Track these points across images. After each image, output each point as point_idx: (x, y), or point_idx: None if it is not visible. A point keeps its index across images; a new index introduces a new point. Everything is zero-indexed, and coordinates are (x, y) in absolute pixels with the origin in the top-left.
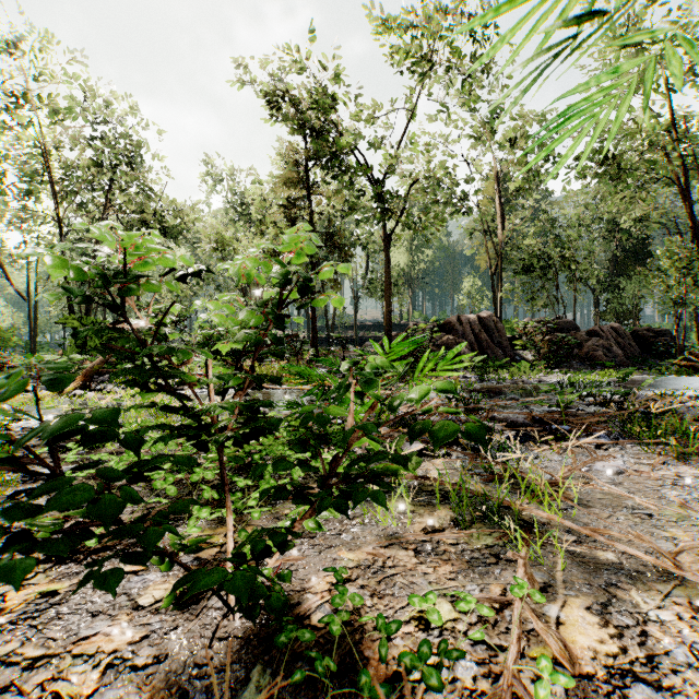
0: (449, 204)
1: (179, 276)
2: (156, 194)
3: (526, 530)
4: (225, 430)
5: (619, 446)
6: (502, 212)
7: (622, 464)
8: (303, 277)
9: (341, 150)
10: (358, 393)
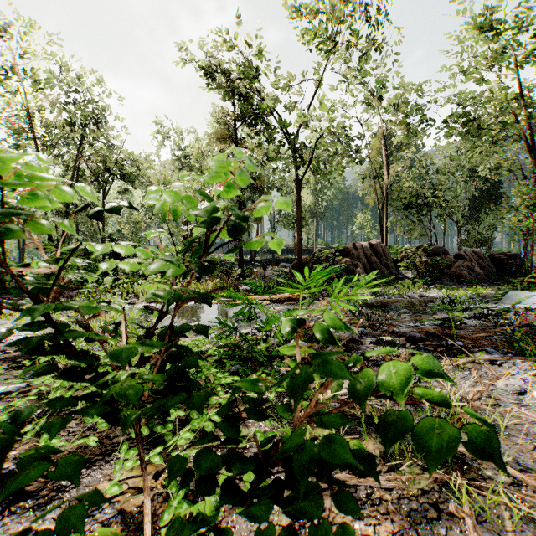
0: (346, 156)
1: (94, 213)
2: (117, 148)
3: (458, 467)
4: (140, 397)
5: (511, 361)
6: (388, 162)
7: (522, 383)
8: (233, 215)
9: (262, 112)
10: (304, 362)
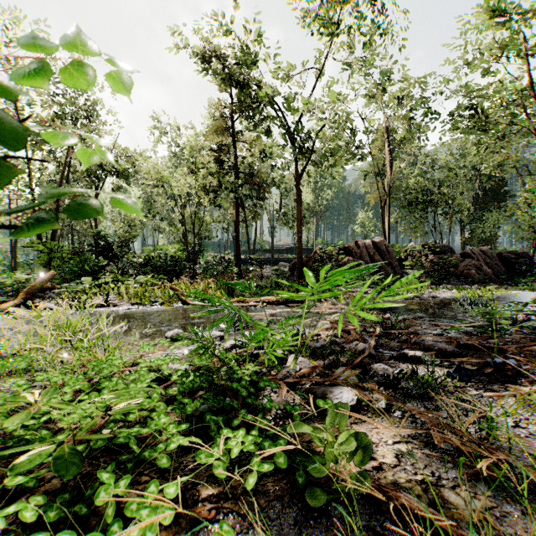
0: (347, 151)
1: None
2: None
3: None
4: None
5: None
6: (391, 157)
7: None
8: None
9: (259, 101)
10: None
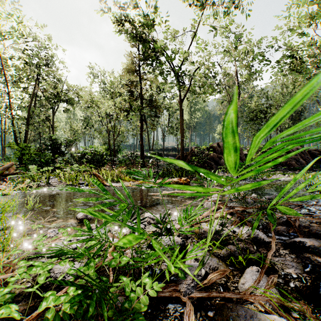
0: (211, 86)
1: None
2: (62, 81)
3: None
4: None
5: None
6: (239, 90)
7: None
8: None
9: (156, 50)
10: None
